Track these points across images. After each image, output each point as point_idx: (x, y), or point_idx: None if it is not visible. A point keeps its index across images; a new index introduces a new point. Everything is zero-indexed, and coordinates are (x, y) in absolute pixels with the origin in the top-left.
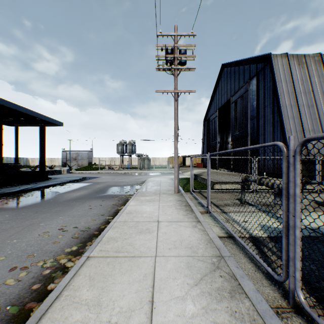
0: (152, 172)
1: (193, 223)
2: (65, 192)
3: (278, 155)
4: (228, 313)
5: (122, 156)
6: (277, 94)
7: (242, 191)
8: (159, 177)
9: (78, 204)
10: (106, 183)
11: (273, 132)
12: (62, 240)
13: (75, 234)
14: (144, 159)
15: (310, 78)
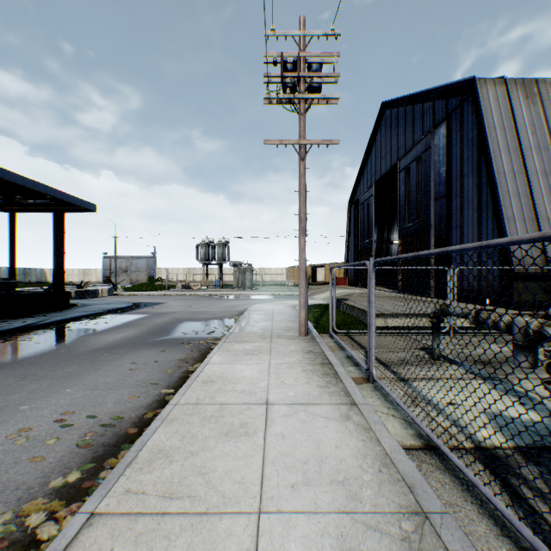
0: (258, 293)
1: (341, 407)
2: (95, 332)
3: (489, 263)
4: None
5: (207, 266)
6: (487, 151)
7: (434, 335)
8: (270, 303)
9: (112, 358)
10: (173, 314)
11: (478, 221)
12: (52, 451)
13: (87, 434)
14: (245, 271)
15: (547, 122)
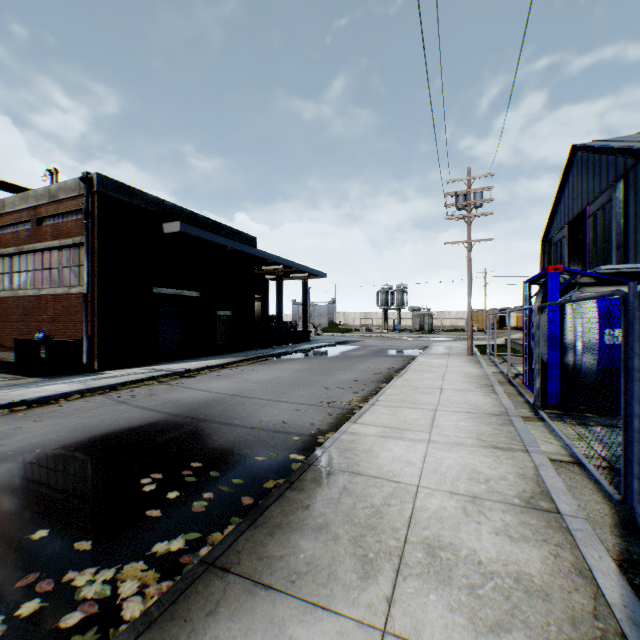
0: (437, 336)
1: (476, 367)
2: (344, 351)
3: None
4: (476, 380)
5: (386, 311)
6: None
7: None
8: (449, 342)
9: (369, 358)
10: (377, 346)
11: None
12: (381, 369)
13: (387, 368)
14: (423, 316)
15: None
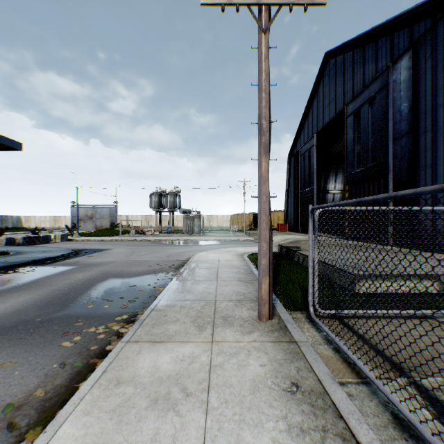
0: (205, 239)
1: None
2: None
3: None
4: None
5: (160, 213)
6: None
7: None
8: (216, 251)
9: None
10: (106, 265)
11: None
12: None
13: None
14: (193, 218)
15: None
